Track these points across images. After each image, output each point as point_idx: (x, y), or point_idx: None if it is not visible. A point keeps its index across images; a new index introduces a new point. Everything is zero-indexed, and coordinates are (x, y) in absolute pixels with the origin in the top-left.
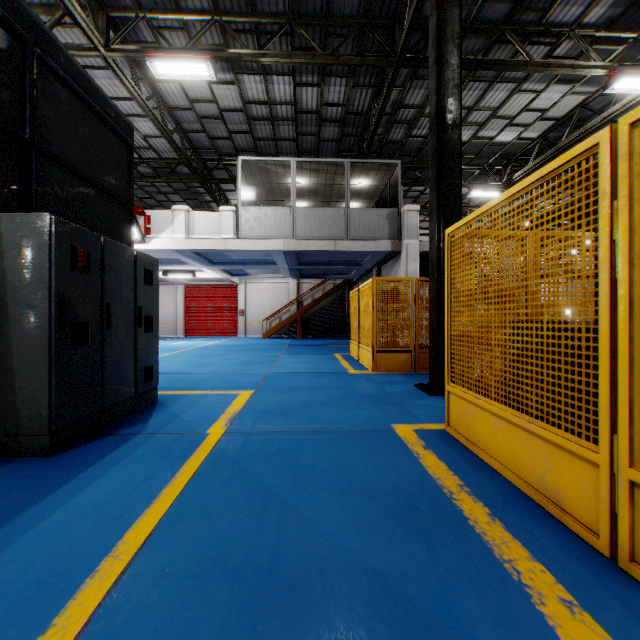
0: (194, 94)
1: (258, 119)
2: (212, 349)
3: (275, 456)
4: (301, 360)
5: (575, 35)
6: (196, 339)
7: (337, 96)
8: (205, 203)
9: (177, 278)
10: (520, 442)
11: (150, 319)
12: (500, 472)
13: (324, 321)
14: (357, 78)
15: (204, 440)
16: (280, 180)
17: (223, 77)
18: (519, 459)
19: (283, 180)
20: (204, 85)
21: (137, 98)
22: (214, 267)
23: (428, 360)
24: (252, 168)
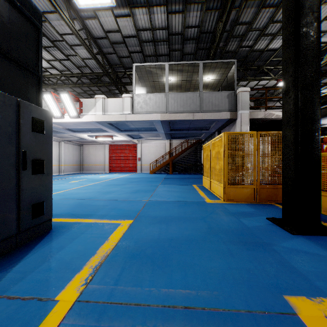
0: (107, 27)
1: (145, 42)
2: (119, 180)
3: None
4: (171, 189)
5: None
6: (114, 174)
7: (194, 20)
8: None
9: (104, 140)
10: None
11: (39, 162)
12: None
13: (185, 164)
14: (208, 4)
15: (38, 325)
16: (159, 79)
17: (123, 12)
18: None
19: (161, 79)
20: (112, 19)
21: (71, 28)
22: (122, 133)
23: (267, 193)
24: (142, 71)
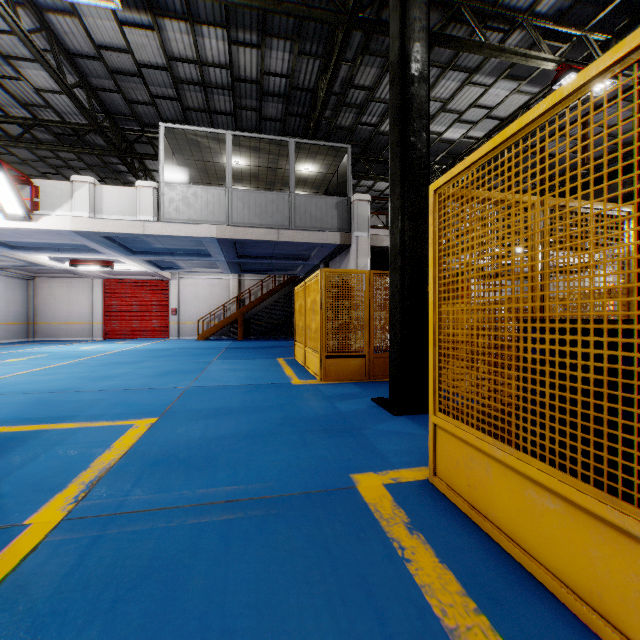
0: (101, 38)
1: (187, 82)
2: (129, 355)
3: (134, 590)
4: (236, 367)
5: (528, 24)
6: (116, 342)
7: (280, 64)
8: (129, 185)
9: (91, 270)
10: (606, 551)
11: None
12: (552, 590)
13: (268, 321)
14: (303, 44)
15: (4, 550)
16: (215, 158)
17: (138, 19)
18: (603, 582)
19: (218, 158)
20: (113, 27)
21: (13, 25)
22: (135, 257)
23: (384, 366)
24: (179, 139)
